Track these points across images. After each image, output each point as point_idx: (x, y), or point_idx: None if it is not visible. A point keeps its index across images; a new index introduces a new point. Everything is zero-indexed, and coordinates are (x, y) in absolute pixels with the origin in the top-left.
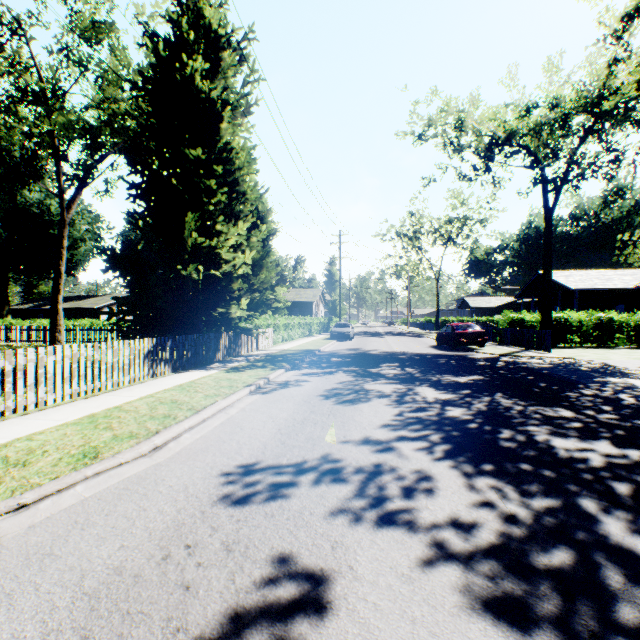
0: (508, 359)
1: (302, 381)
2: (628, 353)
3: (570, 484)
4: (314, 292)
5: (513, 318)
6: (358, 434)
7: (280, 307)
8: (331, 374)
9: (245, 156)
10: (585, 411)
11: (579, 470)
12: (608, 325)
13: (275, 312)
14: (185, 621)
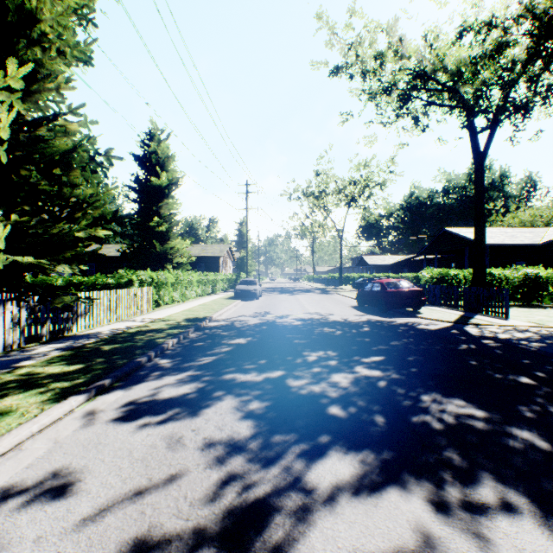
0: (482, 332)
1: (65, 488)
2: None
3: None
4: (221, 247)
5: (440, 274)
6: None
7: (183, 262)
8: (196, 411)
9: None
10: None
11: None
12: (535, 281)
13: (177, 267)
14: None
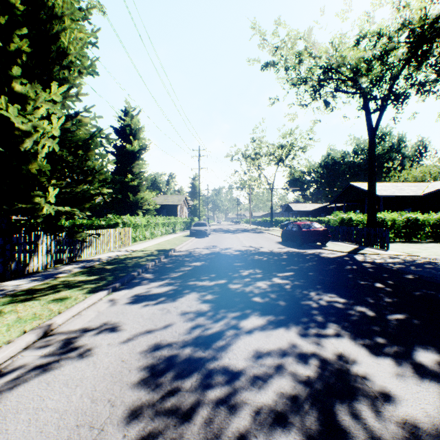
0: (365, 258)
1: (114, 328)
2: None
3: None
4: (179, 197)
5: (343, 218)
6: None
7: (150, 209)
8: (174, 299)
9: None
10: None
11: None
12: (414, 223)
13: (145, 213)
14: None
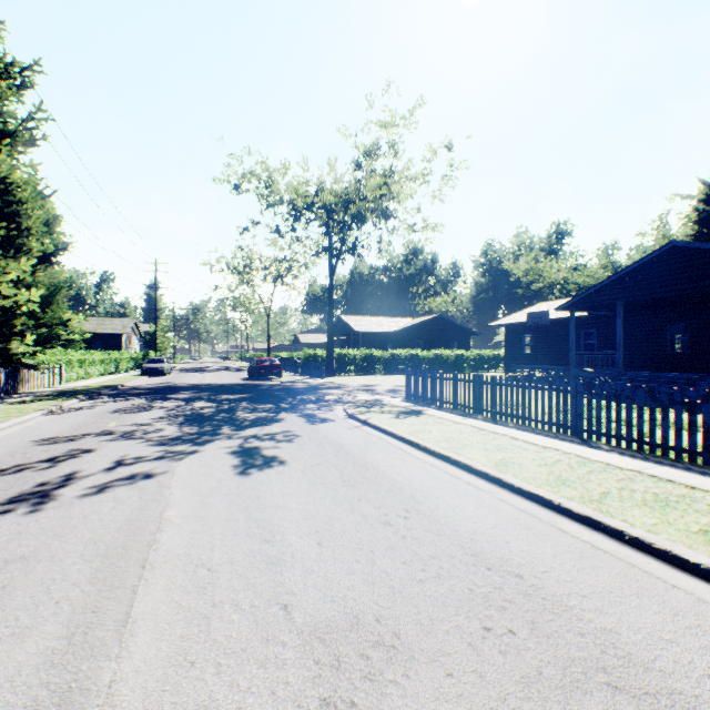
0: (288, 384)
1: (97, 406)
2: (373, 378)
3: (227, 424)
4: (125, 322)
5: (310, 354)
6: (132, 423)
7: (75, 339)
8: (128, 400)
9: (31, 193)
10: (281, 404)
11: (239, 421)
12: (371, 359)
13: (67, 345)
14: (32, 460)
